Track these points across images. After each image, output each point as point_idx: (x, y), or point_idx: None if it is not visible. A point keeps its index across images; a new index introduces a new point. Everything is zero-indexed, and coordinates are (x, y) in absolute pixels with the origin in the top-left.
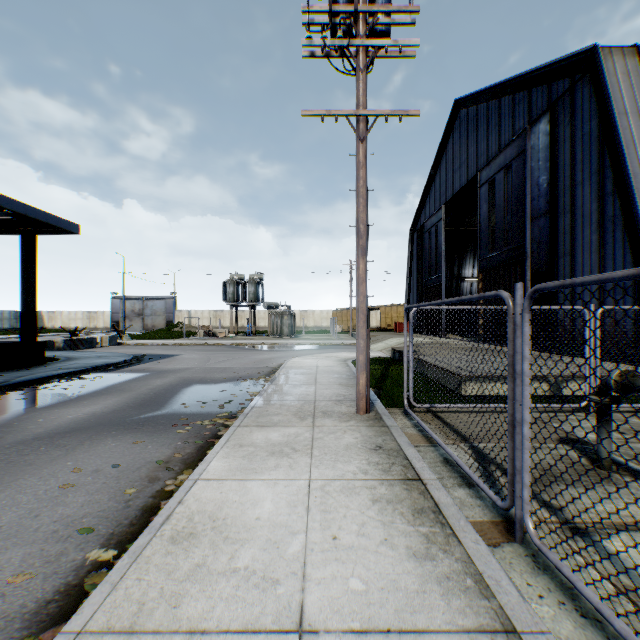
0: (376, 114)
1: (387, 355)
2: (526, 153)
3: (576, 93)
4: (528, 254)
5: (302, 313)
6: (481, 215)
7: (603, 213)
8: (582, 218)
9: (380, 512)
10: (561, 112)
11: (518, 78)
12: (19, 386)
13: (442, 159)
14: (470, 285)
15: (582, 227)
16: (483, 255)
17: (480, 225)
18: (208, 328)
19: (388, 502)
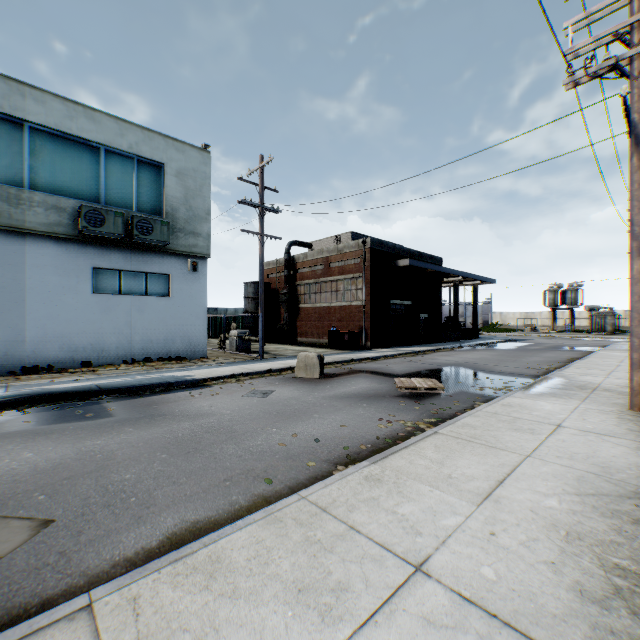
0: None
1: None
2: None
3: None
4: None
5: (625, 313)
6: None
7: None
8: None
9: None
10: None
11: None
12: (493, 342)
13: None
14: None
15: None
16: None
17: None
18: (530, 326)
19: None
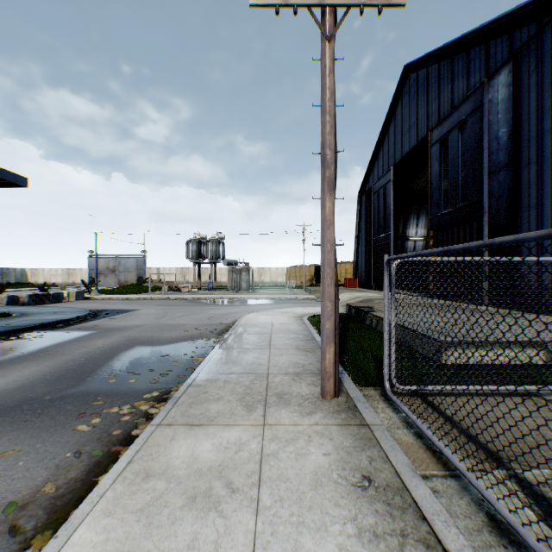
0: (348, 3)
1: (342, 310)
2: (483, 107)
3: (544, 37)
4: (485, 209)
5: (259, 270)
6: (432, 174)
7: None
8: (551, 168)
9: None
10: (525, 60)
11: (474, 33)
12: None
13: (390, 124)
14: (413, 244)
15: (551, 178)
16: (434, 212)
17: (431, 183)
18: (173, 283)
19: None
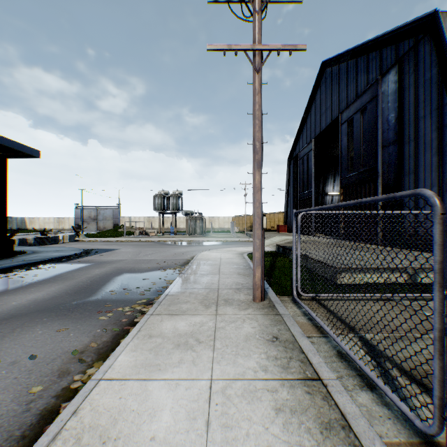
0: (270, 49)
1: (273, 249)
2: (378, 97)
3: (419, 49)
4: (379, 173)
5: (210, 218)
6: (342, 145)
7: (442, 140)
8: (424, 145)
9: (285, 428)
10: (406, 65)
11: (371, 41)
12: None
13: (312, 106)
14: (331, 198)
15: (424, 152)
16: (344, 175)
17: (341, 153)
18: (142, 229)
19: (292, 412)
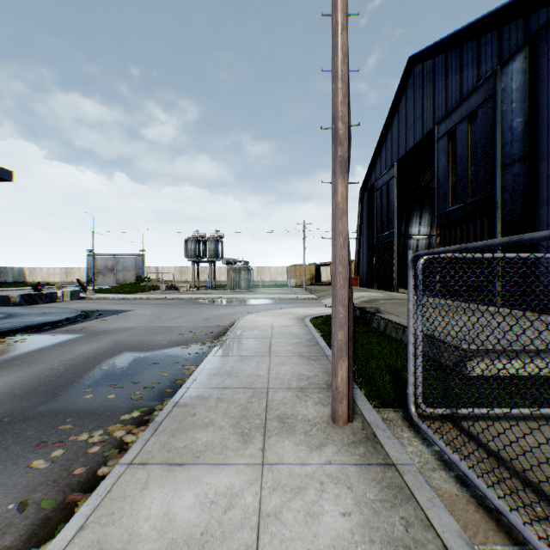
0: None
1: None
2: (496, 96)
3: None
4: (498, 204)
5: (259, 269)
6: (439, 168)
7: None
8: None
9: None
10: (543, 44)
11: (485, 18)
12: None
13: (394, 119)
14: (416, 242)
15: None
16: (441, 209)
17: (438, 179)
18: (171, 282)
19: None
